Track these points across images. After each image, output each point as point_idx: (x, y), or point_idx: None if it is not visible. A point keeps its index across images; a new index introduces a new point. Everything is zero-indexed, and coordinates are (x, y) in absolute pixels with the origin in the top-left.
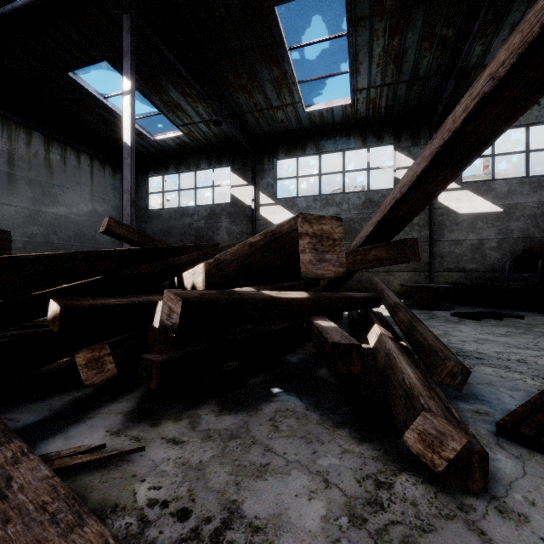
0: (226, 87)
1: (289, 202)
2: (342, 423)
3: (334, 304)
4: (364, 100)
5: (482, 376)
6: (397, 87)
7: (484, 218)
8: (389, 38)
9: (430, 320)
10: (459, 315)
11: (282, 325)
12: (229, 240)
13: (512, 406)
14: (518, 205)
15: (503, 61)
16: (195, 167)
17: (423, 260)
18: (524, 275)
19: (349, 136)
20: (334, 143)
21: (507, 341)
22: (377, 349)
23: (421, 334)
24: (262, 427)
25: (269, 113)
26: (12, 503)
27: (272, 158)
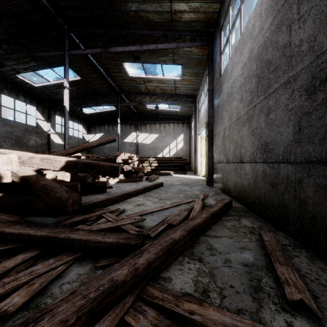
0: None
1: None
2: (86, 195)
3: None
4: None
5: None
6: None
7: None
8: None
9: None
10: None
11: None
12: None
13: None
14: None
15: (111, 139)
16: None
17: None
18: None
19: None
20: None
21: None
22: None
23: None
24: (83, 199)
25: None
26: (110, 197)
27: None
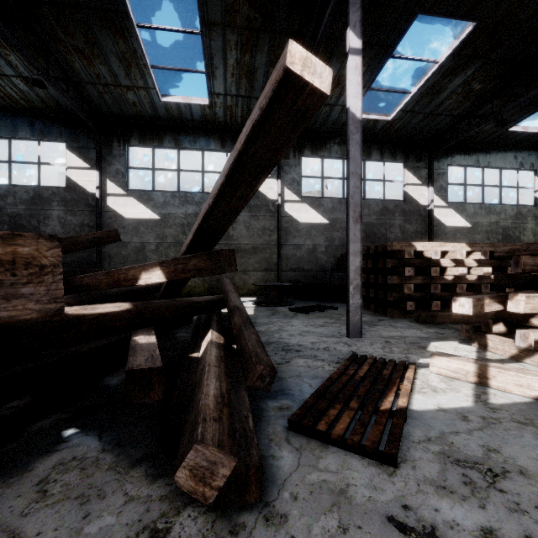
0: (53, 42)
1: (144, 195)
2: (142, 459)
3: (168, 313)
4: (221, 105)
5: (295, 369)
6: (250, 101)
7: (317, 228)
8: (241, 53)
9: (272, 316)
10: (295, 310)
11: (104, 342)
12: (63, 233)
13: (308, 395)
14: (338, 219)
15: (266, 94)
16: (8, 133)
17: (273, 261)
18: (340, 275)
19: (209, 137)
20: (194, 140)
21: (322, 331)
22: (201, 360)
23: (245, 339)
24: (19, 501)
25: (117, 91)
26: None
27: (123, 143)
